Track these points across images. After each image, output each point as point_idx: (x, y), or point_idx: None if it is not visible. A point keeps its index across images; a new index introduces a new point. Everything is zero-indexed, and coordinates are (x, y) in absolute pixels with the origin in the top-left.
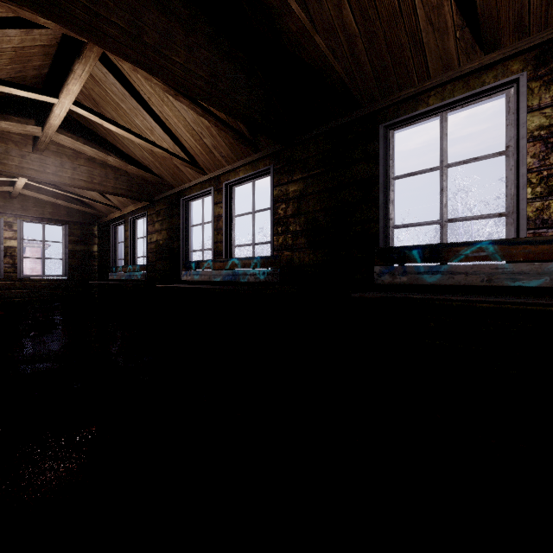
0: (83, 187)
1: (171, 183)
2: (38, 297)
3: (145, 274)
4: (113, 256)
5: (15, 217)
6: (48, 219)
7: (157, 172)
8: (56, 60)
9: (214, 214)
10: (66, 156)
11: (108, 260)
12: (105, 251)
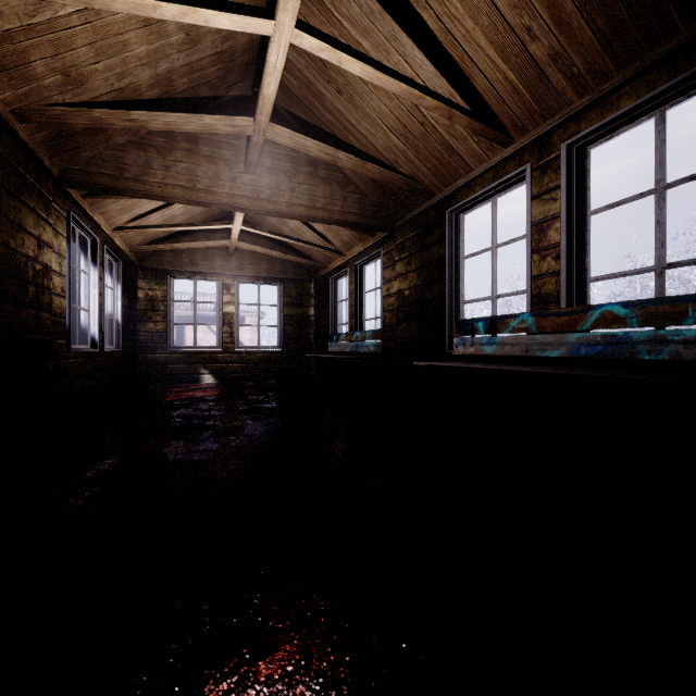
0: (302, 216)
1: (429, 187)
2: (254, 373)
3: (381, 344)
4: (333, 320)
5: (233, 278)
6: (263, 278)
7: (408, 171)
8: (271, 4)
9: (532, 219)
10: (283, 173)
11: (326, 326)
12: (323, 315)
